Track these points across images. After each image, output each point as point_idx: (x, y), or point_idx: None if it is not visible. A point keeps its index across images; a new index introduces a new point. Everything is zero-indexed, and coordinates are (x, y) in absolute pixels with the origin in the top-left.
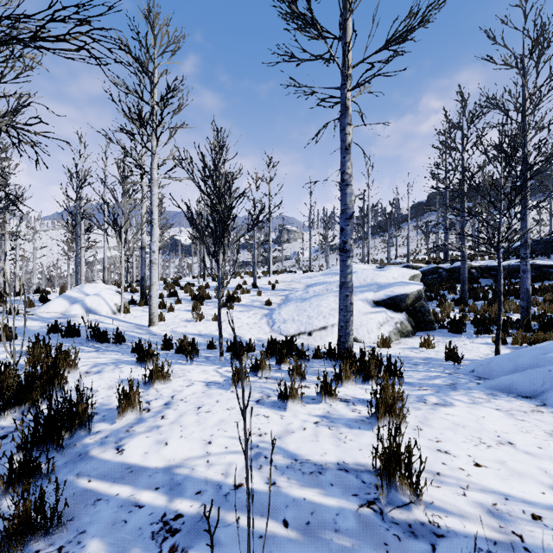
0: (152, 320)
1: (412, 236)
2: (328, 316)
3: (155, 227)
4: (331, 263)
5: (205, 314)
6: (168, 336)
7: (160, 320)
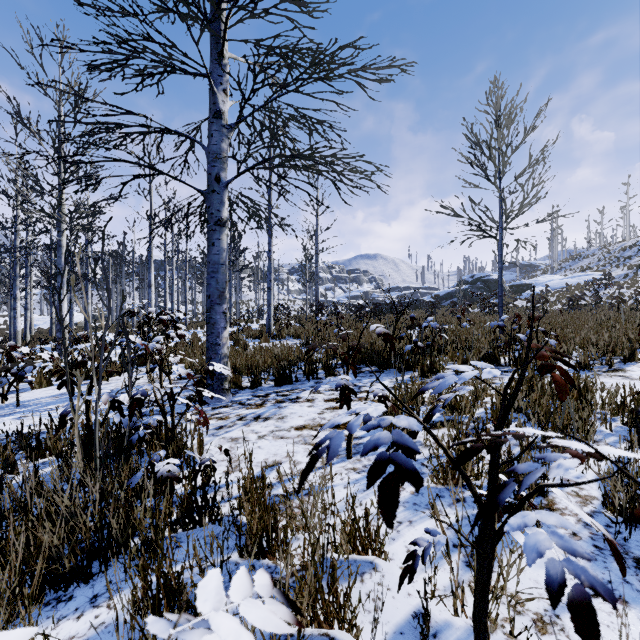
0: None
1: None
2: None
3: None
4: None
5: None
6: None
7: None
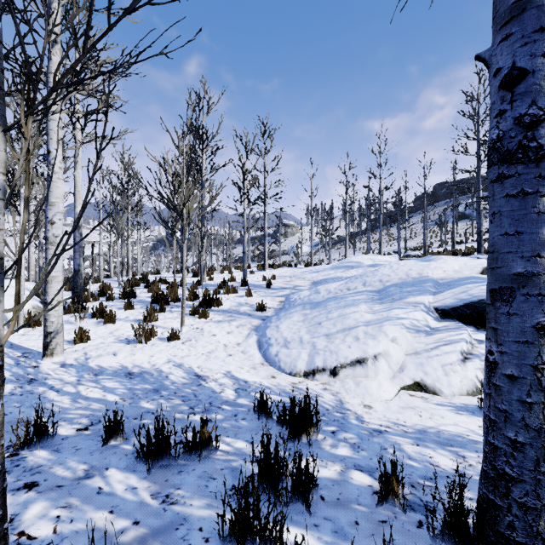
0: (48, 347)
1: (419, 228)
2: (364, 337)
3: (53, 178)
4: (332, 258)
5: (161, 326)
6: (58, 383)
7: (79, 340)
